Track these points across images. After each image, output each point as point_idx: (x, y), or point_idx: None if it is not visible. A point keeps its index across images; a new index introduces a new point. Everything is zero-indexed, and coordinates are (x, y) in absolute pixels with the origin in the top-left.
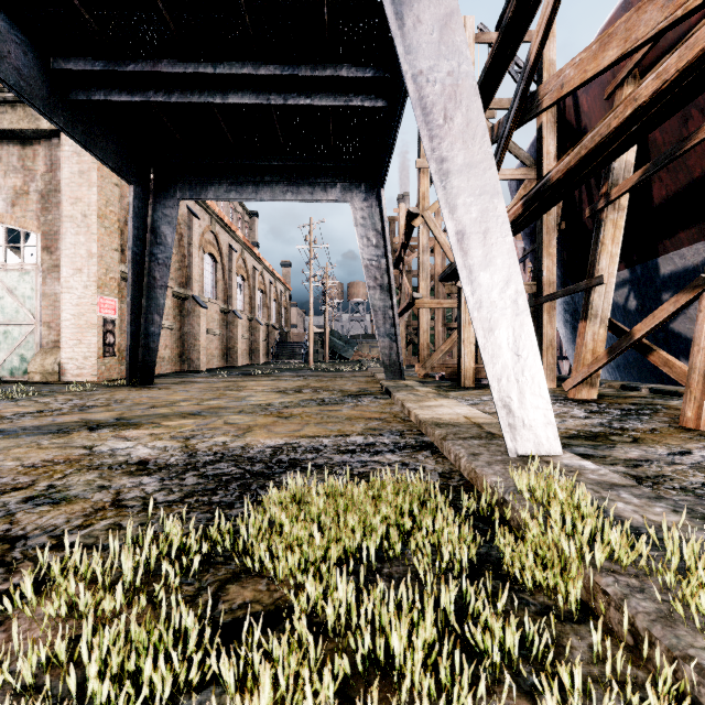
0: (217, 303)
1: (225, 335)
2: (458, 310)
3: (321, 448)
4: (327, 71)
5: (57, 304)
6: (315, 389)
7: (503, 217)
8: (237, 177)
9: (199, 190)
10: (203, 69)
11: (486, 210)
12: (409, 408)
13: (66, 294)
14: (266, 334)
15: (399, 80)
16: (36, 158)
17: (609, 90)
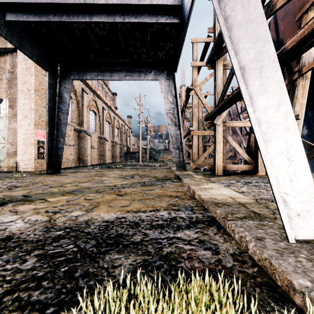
0: (96, 134)
1: (100, 149)
2: (214, 135)
3: (139, 223)
4: (146, 1)
5: (16, 133)
6: (141, 176)
7: (274, 57)
8: (101, 68)
9: (82, 74)
10: (78, 1)
11: (260, 53)
12: (193, 189)
13: (19, 128)
14: (120, 148)
15: (186, 4)
16: (6, 62)
17: (299, 15)
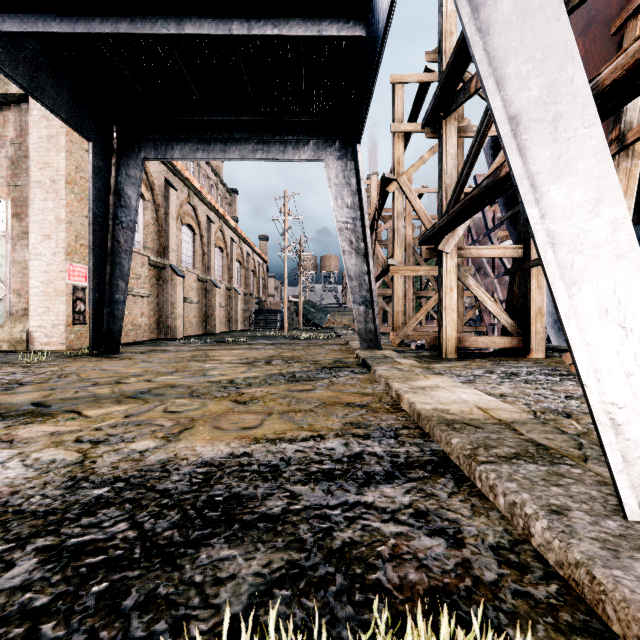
0: (195, 272)
1: (203, 303)
2: (439, 275)
3: (281, 468)
4: None
5: (27, 271)
6: (286, 360)
7: (585, 95)
8: (204, 135)
9: (165, 148)
10: None
11: (554, 85)
12: (398, 390)
13: (34, 261)
14: (244, 303)
15: None
16: (6, 123)
17: (618, 23)
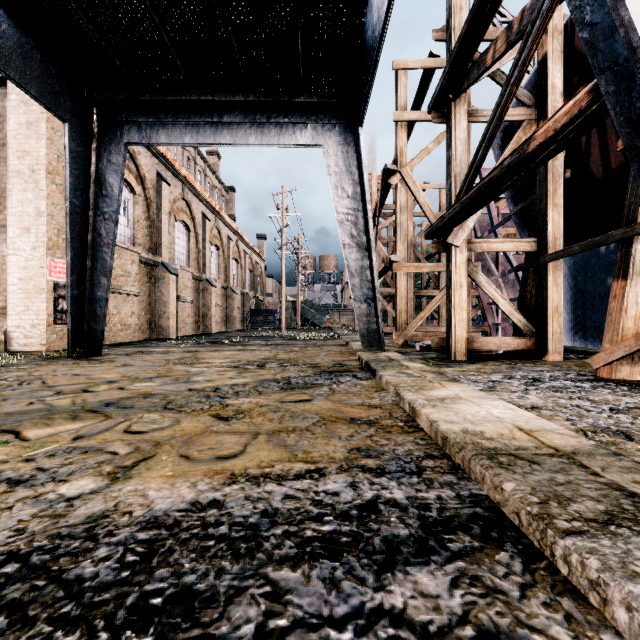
0: (189, 271)
1: (198, 303)
2: (447, 270)
3: (261, 532)
4: None
5: (5, 267)
6: (282, 362)
7: None
8: (192, 118)
9: (150, 133)
10: None
11: None
12: (412, 402)
13: (13, 256)
14: (241, 302)
15: None
16: None
17: None
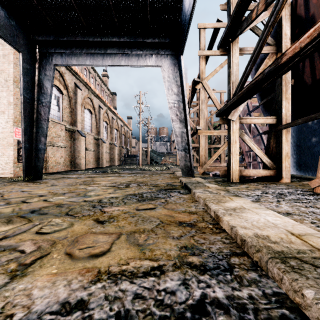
0: (92, 134)
1: (97, 151)
2: (228, 134)
3: None
4: None
5: None
6: (139, 183)
7: None
8: (90, 51)
9: (67, 59)
10: None
11: None
12: (216, 211)
13: None
14: (119, 151)
15: None
16: None
17: None
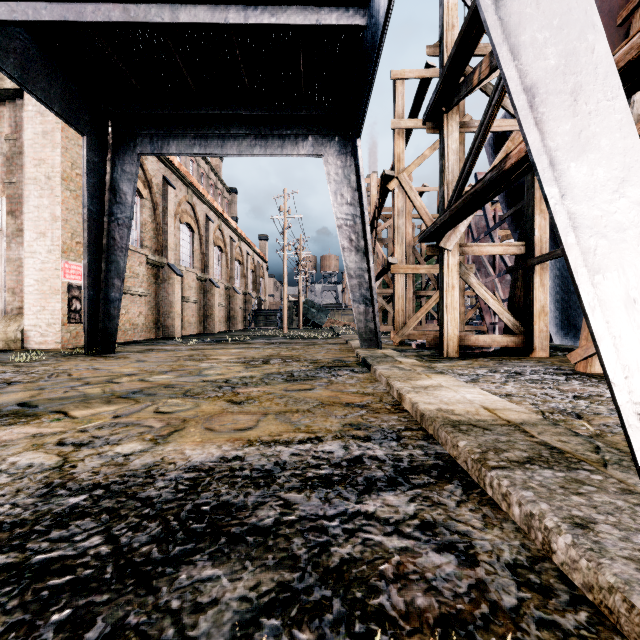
0: (194, 272)
1: (202, 303)
2: (440, 273)
3: (275, 474)
4: None
5: (22, 269)
6: (285, 359)
7: (607, 65)
8: (201, 130)
9: (161, 144)
10: None
11: (573, 53)
12: (399, 389)
13: (29, 259)
14: (243, 302)
15: None
16: (1, 119)
17: (625, 14)
